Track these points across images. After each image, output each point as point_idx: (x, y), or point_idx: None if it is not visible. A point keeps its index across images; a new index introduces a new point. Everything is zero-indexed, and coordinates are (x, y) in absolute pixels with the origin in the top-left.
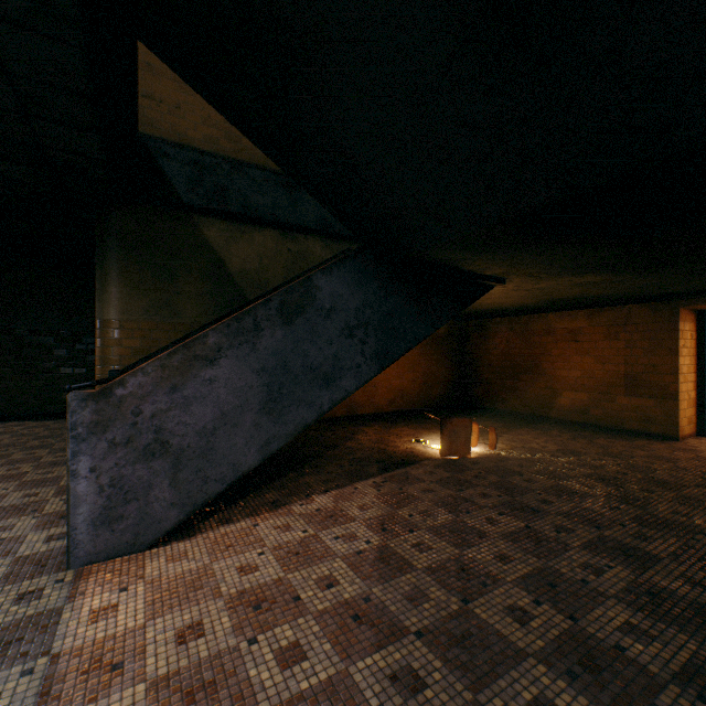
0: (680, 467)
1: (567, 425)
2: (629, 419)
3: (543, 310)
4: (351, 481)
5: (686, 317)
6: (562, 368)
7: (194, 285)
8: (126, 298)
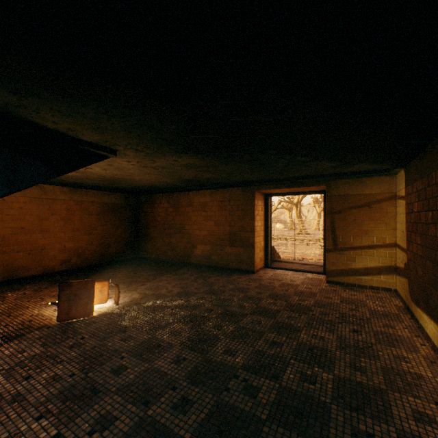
0: (248, 296)
1: (199, 268)
2: (232, 261)
3: (185, 189)
4: None
5: (259, 197)
6: (197, 229)
7: None
8: None
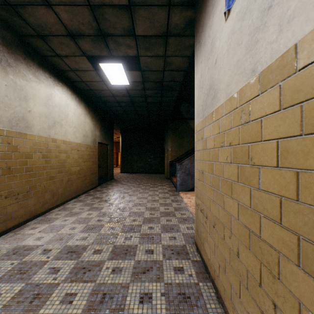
0: None
1: None
2: None
3: None
4: None
5: None
6: None
7: (187, 139)
8: (172, 143)
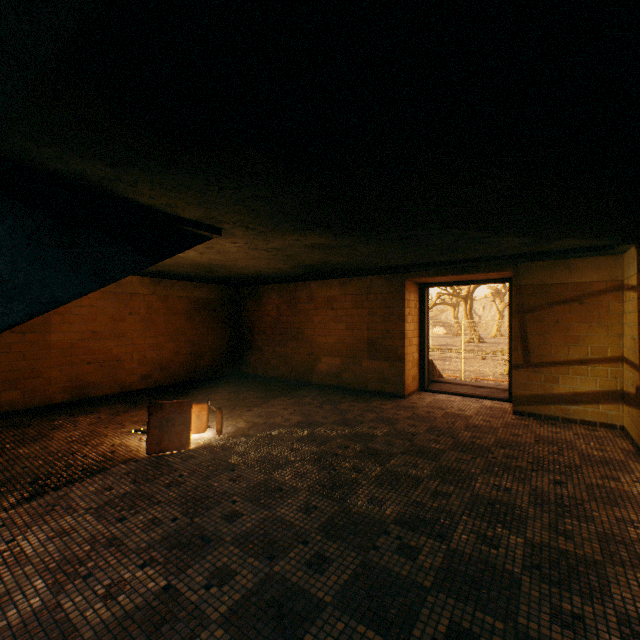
0: (397, 429)
1: (325, 389)
2: (371, 381)
3: (304, 278)
4: None
5: (412, 288)
6: (322, 335)
7: None
8: None
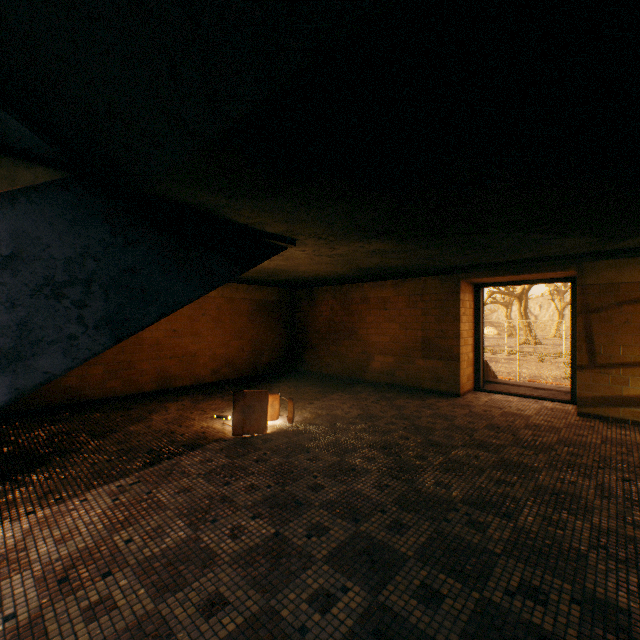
0: (455, 425)
1: (378, 386)
2: (425, 379)
3: (358, 280)
4: (87, 488)
5: (466, 288)
6: (375, 334)
7: None
8: None
